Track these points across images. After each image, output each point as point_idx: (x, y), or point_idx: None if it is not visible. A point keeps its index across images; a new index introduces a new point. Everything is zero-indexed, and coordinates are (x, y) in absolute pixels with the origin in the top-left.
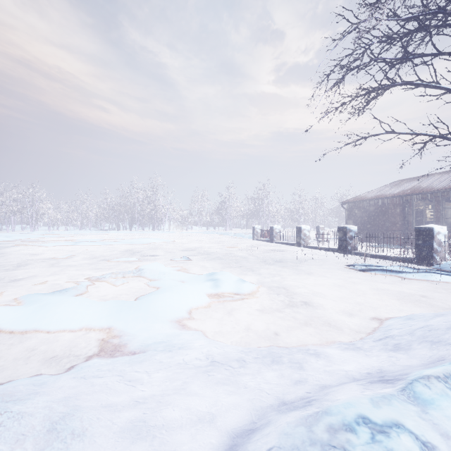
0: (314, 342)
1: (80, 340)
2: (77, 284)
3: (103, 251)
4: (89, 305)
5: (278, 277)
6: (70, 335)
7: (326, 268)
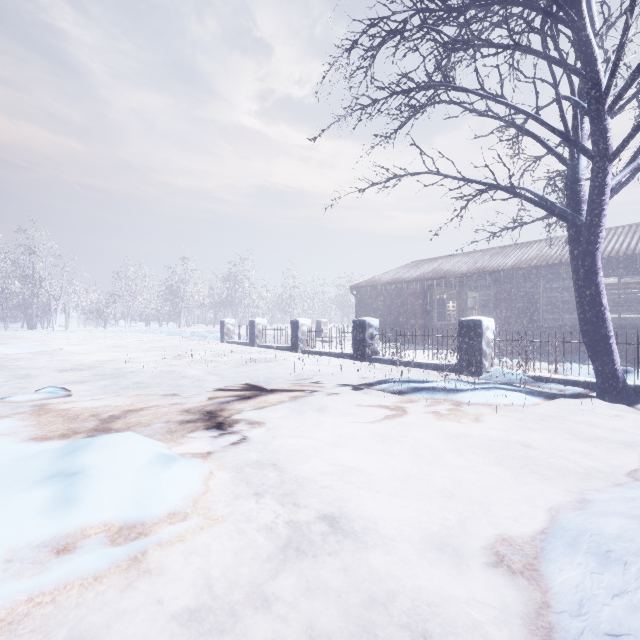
0: None
1: None
2: None
3: None
4: None
5: (261, 426)
6: None
7: (346, 391)
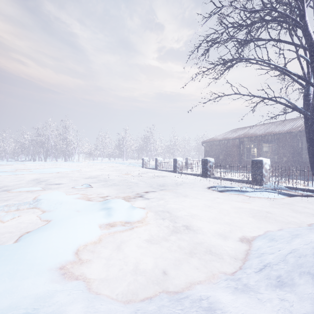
0: (202, 278)
1: None
2: None
3: (11, 180)
4: None
5: (162, 200)
6: None
7: (196, 190)
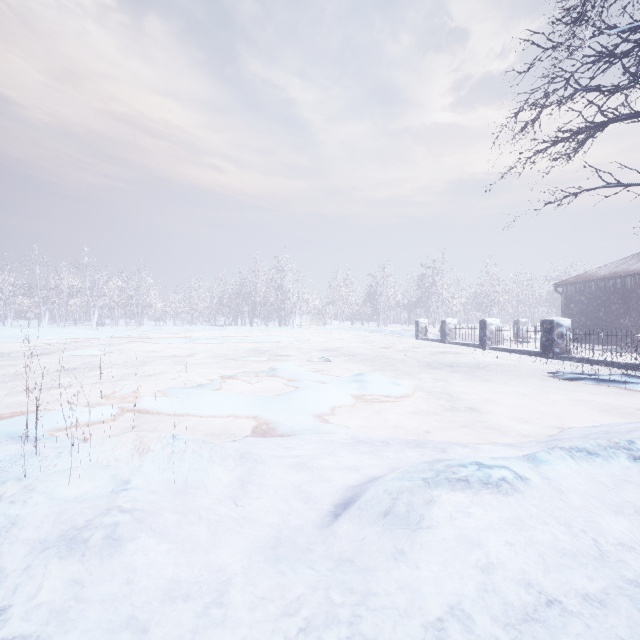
0: (470, 441)
1: (230, 425)
2: (210, 381)
3: (225, 350)
4: (232, 397)
5: (443, 382)
6: (220, 421)
7: (514, 375)
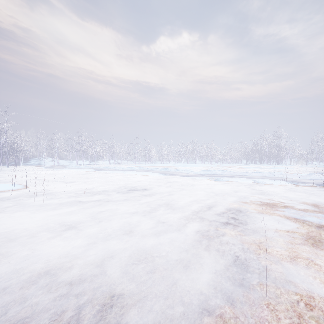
0: None
1: None
2: None
3: (264, 170)
4: None
5: None
6: None
7: None
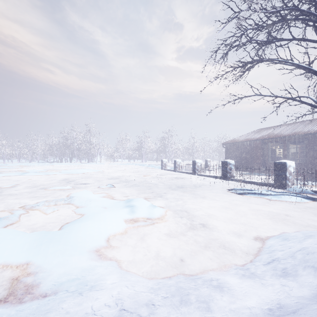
0: (214, 266)
1: None
2: (12, 213)
3: (45, 180)
4: (12, 238)
5: (181, 201)
6: None
7: (215, 192)
